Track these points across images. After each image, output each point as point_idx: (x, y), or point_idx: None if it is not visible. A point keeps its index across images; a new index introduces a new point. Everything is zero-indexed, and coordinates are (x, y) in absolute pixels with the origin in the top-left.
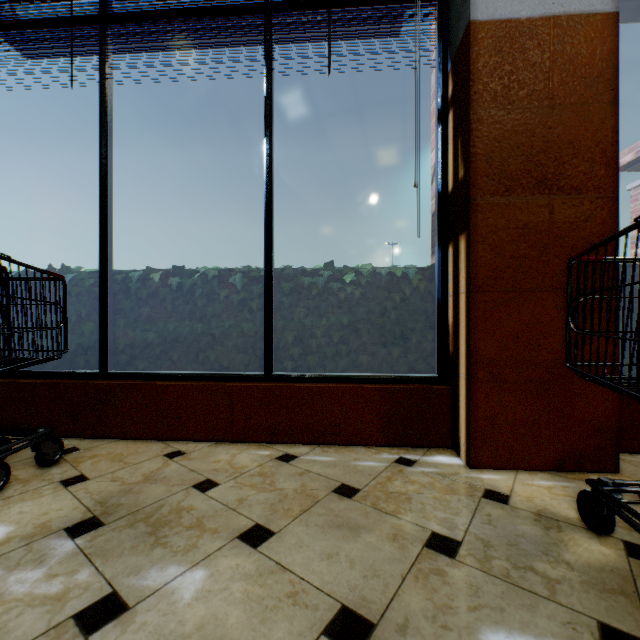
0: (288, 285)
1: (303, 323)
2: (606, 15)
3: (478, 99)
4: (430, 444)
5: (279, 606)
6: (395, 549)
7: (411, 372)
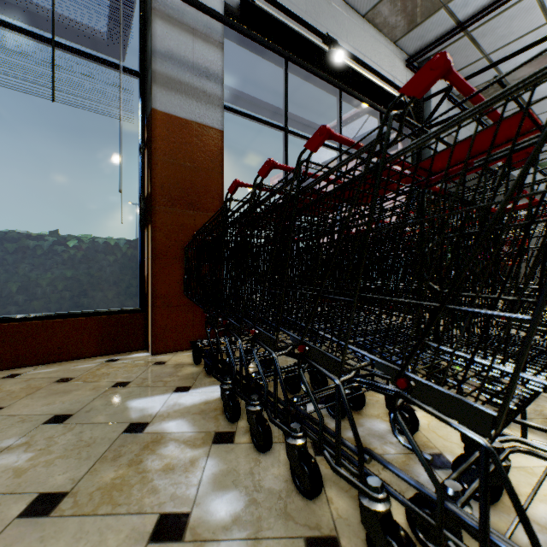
0: (13, 246)
1: (29, 276)
2: (219, 131)
3: (157, 152)
4: (133, 349)
5: (12, 426)
6: (93, 392)
7: (123, 307)
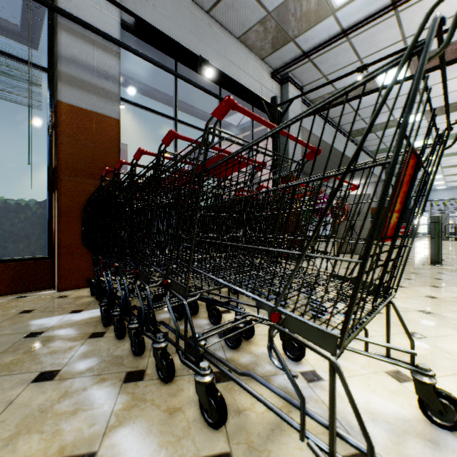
0: None
1: None
2: (116, 120)
3: (62, 135)
4: (41, 288)
5: None
6: (2, 317)
7: (33, 255)
